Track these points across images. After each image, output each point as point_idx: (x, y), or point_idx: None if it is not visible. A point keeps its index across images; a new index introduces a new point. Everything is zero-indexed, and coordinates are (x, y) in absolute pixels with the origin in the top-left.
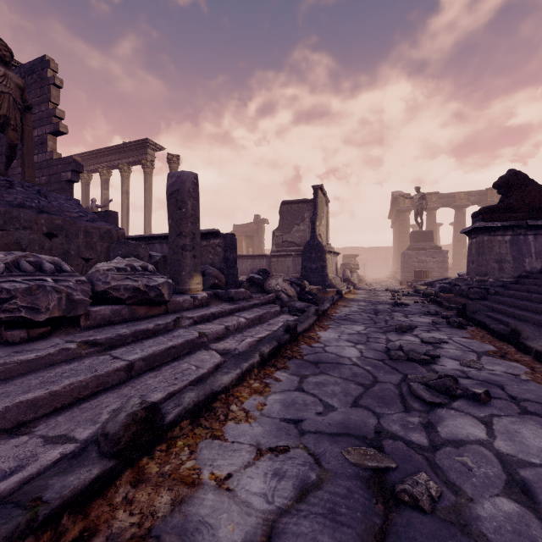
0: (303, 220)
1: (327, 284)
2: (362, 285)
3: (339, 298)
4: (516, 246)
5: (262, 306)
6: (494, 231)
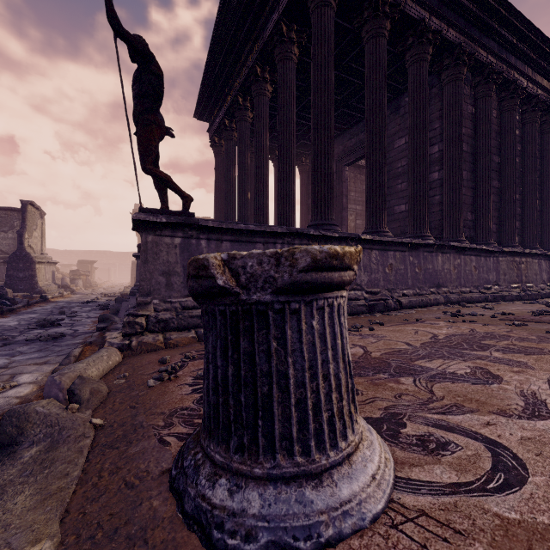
0: (13, 228)
1: (37, 291)
2: (82, 291)
3: (40, 301)
4: None
5: None
6: None
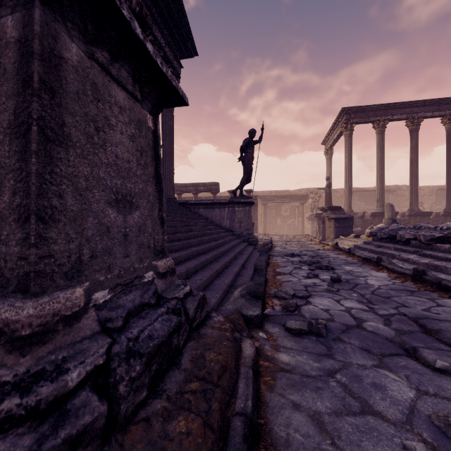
0: None
1: None
2: None
3: None
4: None
5: None
6: None
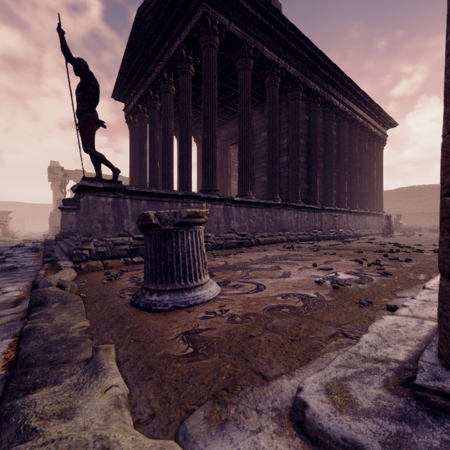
0: None
1: None
2: (3, 238)
3: None
4: (78, 217)
5: None
6: (68, 210)
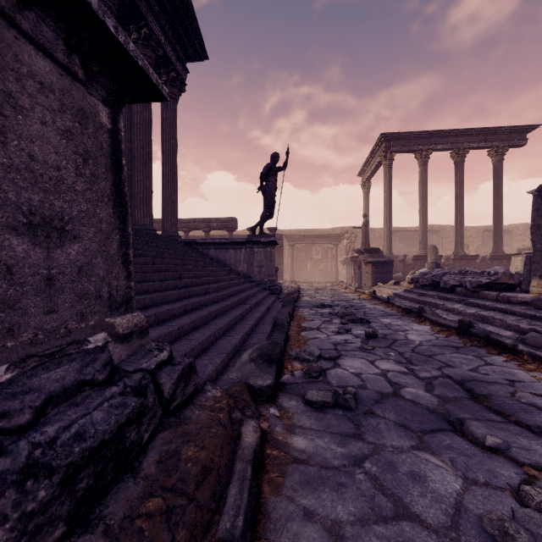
0: None
1: None
2: None
3: None
4: None
5: None
6: None
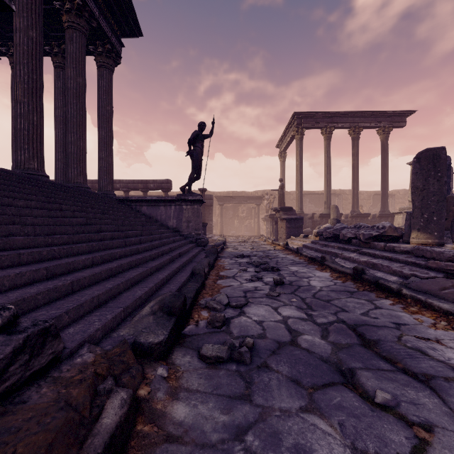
0: None
1: None
2: None
3: None
4: None
5: (421, 268)
6: None
